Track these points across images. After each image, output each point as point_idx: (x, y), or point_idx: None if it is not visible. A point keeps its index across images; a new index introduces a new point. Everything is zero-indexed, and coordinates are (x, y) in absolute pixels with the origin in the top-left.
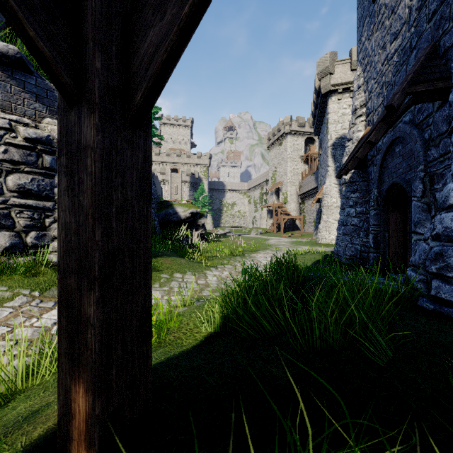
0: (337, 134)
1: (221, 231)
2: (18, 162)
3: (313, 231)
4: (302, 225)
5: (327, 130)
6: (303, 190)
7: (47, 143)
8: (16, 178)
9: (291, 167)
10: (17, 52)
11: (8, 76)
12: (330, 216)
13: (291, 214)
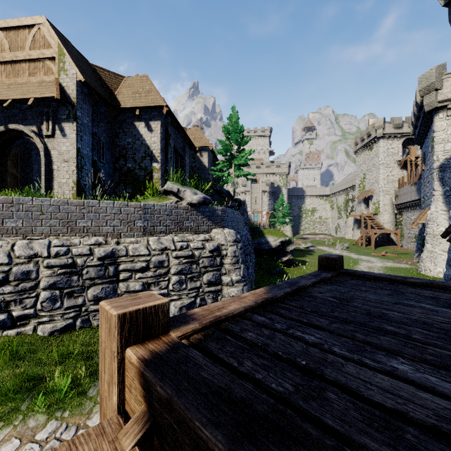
0: (447, 155)
1: (304, 245)
2: (207, 266)
3: (413, 247)
4: (399, 240)
5: (432, 150)
6: (400, 200)
7: (217, 249)
8: (206, 276)
9: (385, 174)
10: (202, 197)
11: (197, 211)
12: (437, 247)
13: (384, 226)
